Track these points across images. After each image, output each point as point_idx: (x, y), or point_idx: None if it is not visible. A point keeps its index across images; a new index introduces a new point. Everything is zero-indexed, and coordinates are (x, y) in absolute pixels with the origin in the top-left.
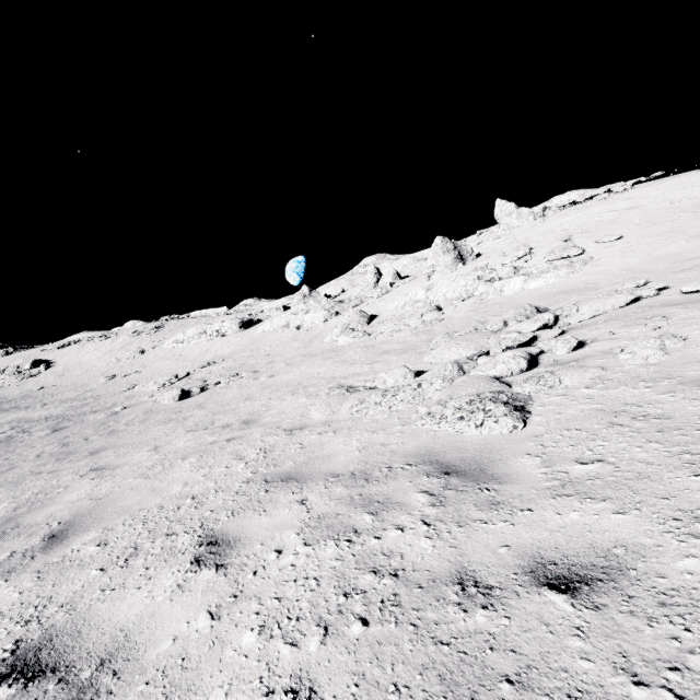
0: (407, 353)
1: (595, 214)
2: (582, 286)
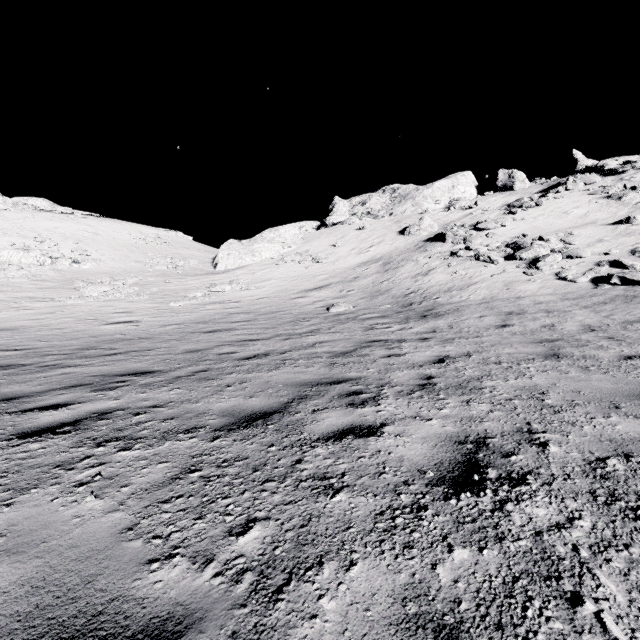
0: (59, 289)
1: (78, 230)
2: (112, 272)
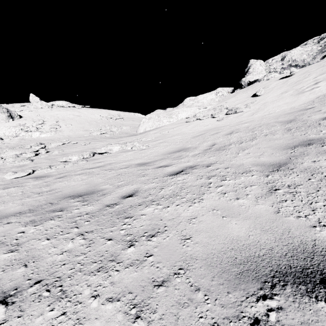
0: None
1: (68, 114)
2: (56, 138)
